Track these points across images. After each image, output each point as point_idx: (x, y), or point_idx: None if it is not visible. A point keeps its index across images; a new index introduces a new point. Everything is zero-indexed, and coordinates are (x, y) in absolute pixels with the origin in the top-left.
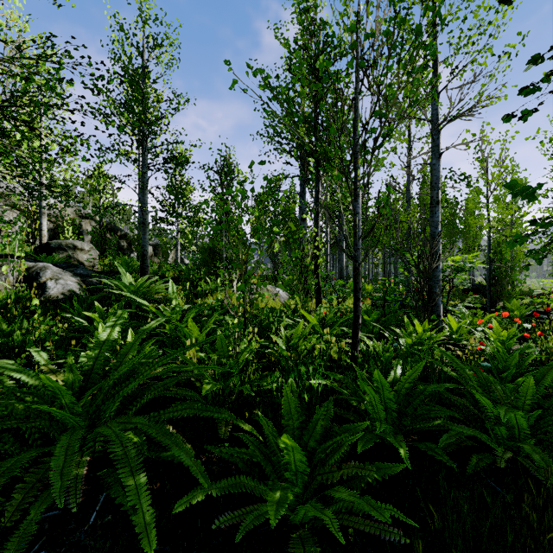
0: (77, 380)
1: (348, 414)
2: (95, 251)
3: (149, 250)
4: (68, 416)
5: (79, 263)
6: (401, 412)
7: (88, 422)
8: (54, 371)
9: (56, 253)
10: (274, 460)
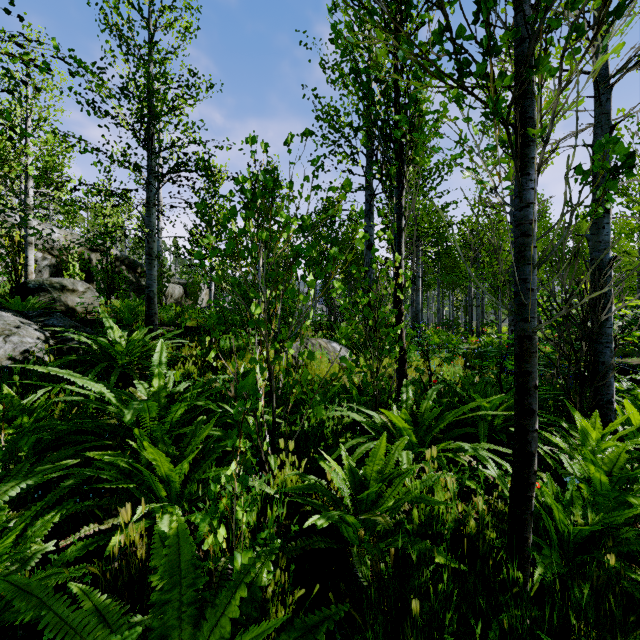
0: None
1: None
2: (93, 293)
3: (178, 290)
4: None
5: (67, 308)
6: None
7: None
8: None
9: (35, 296)
10: None
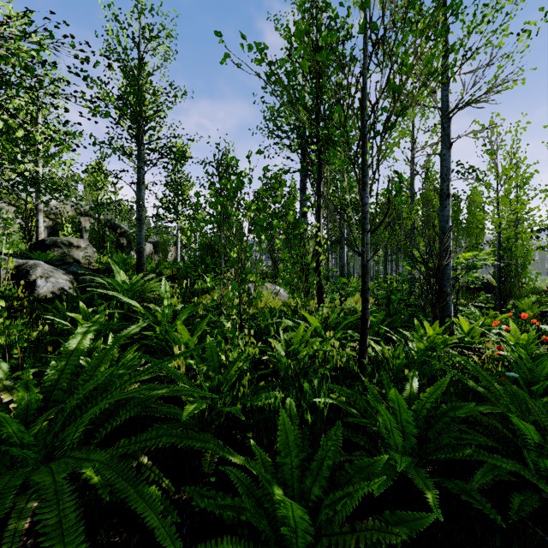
0: (34, 400)
1: (358, 437)
2: (92, 249)
3: (149, 247)
4: (14, 448)
5: (74, 260)
6: (421, 436)
7: (43, 454)
8: (10, 388)
9: (51, 250)
10: (269, 507)
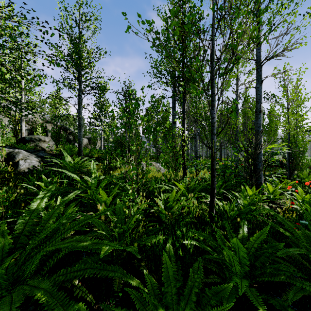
0: (7, 243)
1: (211, 264)
2: (52, 142)
3: (85, 141)
4: None
5: (42, 149)
6: (251, 265)
7: (11, 279)
8: None
9: (29, 143)
10: None
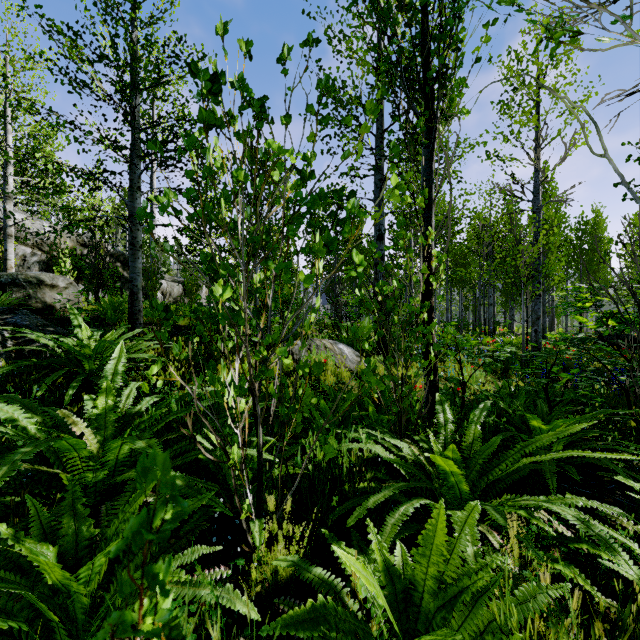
0: None
1: None
2: (76, 289)
3: (177, 288)
4: None
5: (45, 305)
6: None
7: None
8: None
9: (7, 291)
10: None
